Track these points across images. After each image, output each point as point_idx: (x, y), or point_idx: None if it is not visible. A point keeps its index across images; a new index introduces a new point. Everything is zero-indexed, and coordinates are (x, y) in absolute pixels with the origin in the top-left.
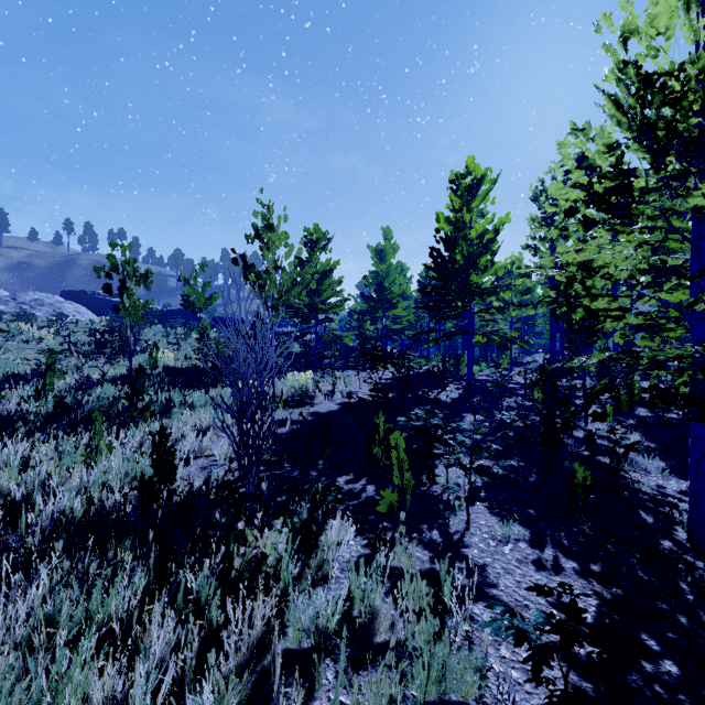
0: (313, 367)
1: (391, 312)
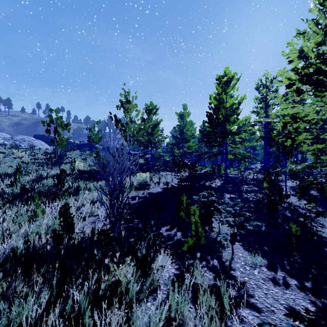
0: (149, 170)
1: (187, 144)
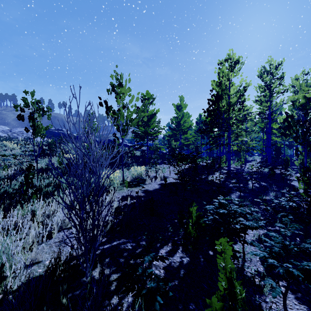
0: (146, 163)
1: (184, 136)
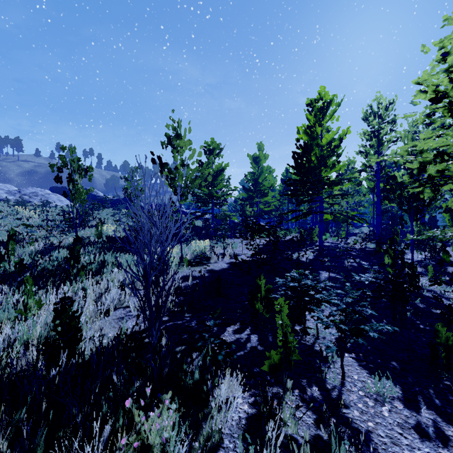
0: (210, 236)
1: (263, 199)
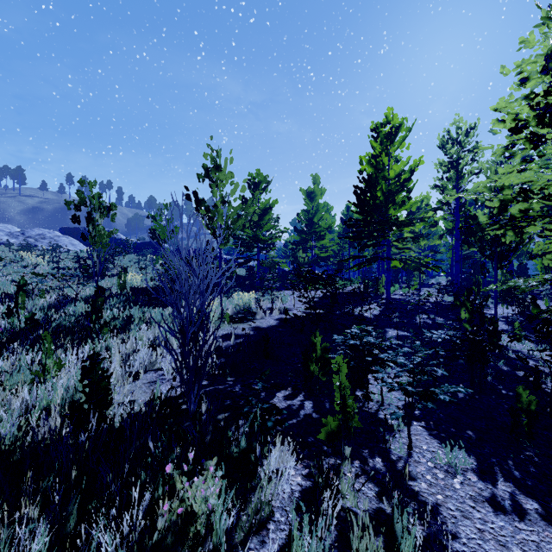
0: (255, 287)
1: (319, 242)
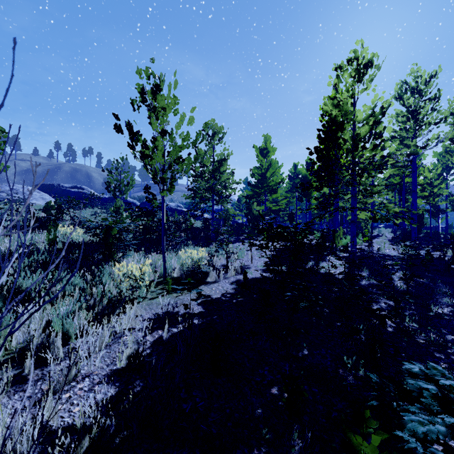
0: (210, 240)
1: (271, 196)
